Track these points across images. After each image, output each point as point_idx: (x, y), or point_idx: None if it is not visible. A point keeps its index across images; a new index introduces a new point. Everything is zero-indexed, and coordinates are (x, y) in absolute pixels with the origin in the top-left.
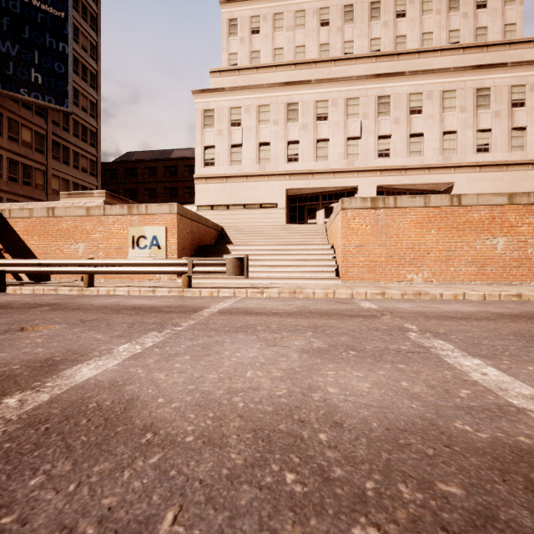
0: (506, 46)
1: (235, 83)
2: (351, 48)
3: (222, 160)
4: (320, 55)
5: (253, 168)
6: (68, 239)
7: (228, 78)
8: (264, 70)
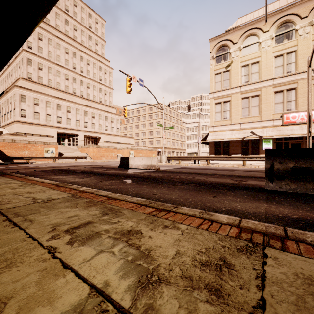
0: (110, 107)
1: (33, 86)
2: (75, 91)
3: (30, 116)
4: (66, 89)
5: (44, 122)
6: (21, 149)
7: (30, 83)
8: (46, 87)
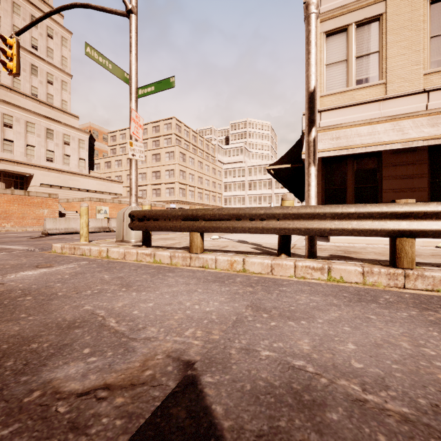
0: (63, 112)
1: None
2: None
3: None
4: None
5: None
6: None
7: None
8: None
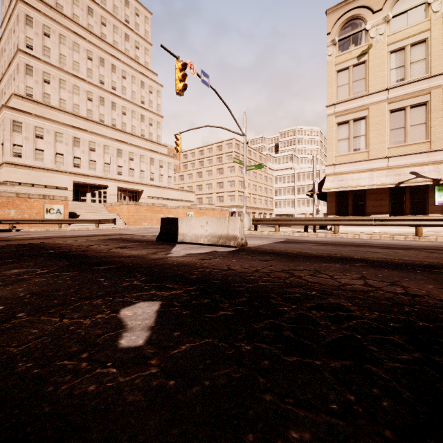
0: (158, 144)
1: (35, 109)
2: (103, 118)
3: (29, 156)
4: (88, 114)
5: (52, 166)
6: (3, 207)
7: (29, 103)
8: (56, 110)
